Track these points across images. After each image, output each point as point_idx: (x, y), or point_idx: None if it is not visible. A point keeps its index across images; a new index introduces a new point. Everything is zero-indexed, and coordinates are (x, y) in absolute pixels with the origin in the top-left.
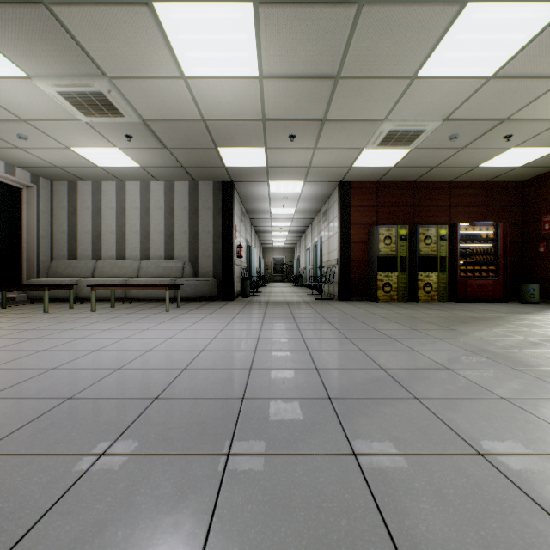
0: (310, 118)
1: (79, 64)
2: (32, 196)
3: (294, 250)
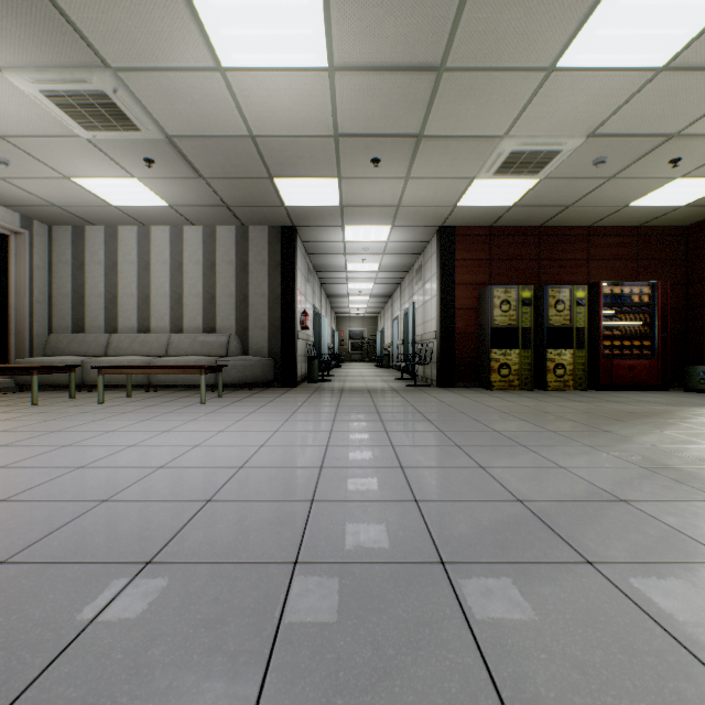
0: (401, 132)
1: (68, 48)
2: (22, 245)
3: (377, 320)
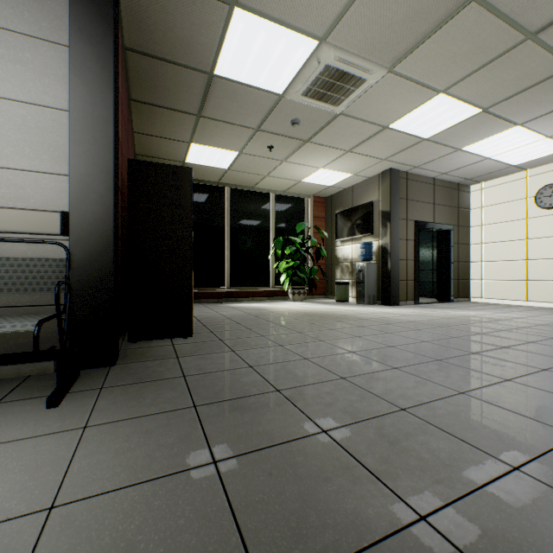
0: None
1: None
2: None
3: None
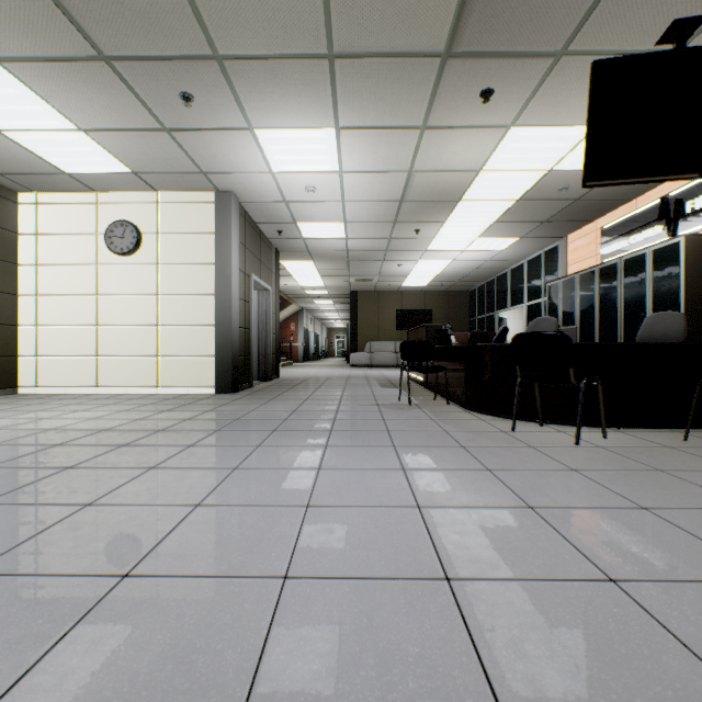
0: None
1: None
2: None
3: None
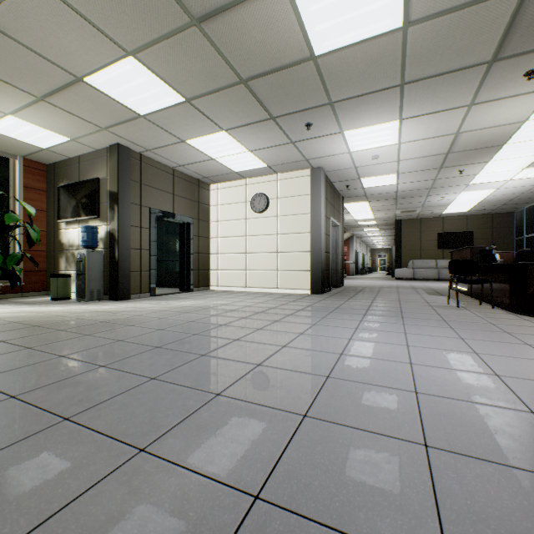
0: None
1: None
2: None
3: None
